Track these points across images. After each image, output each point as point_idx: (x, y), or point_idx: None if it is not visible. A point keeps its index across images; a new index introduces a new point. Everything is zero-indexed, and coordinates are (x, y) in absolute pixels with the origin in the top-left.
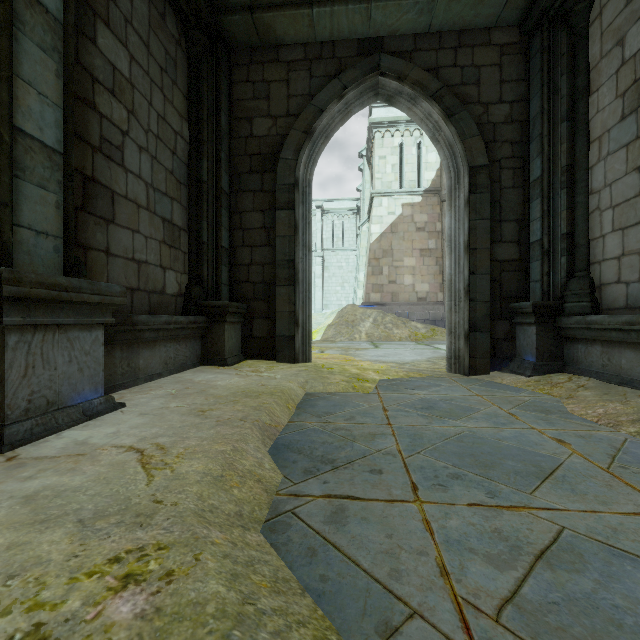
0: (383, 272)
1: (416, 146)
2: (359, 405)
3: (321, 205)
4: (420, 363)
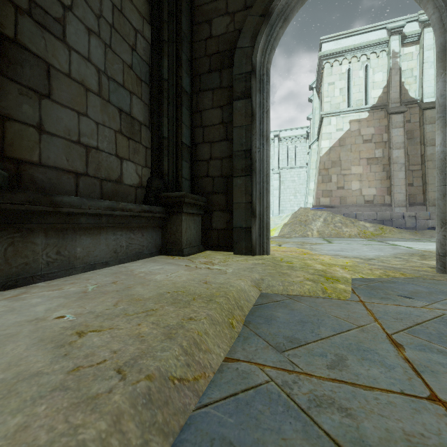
0: (332, 180)
1: (363, 69)
2: (342, 325)
3: (278, 134)
4: (388, 259)
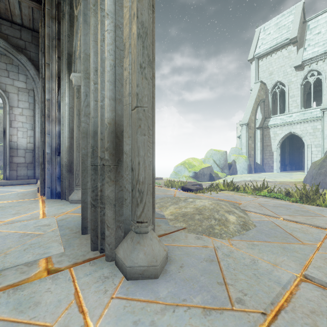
0: None
1: None
2: None
3: None
4: None
